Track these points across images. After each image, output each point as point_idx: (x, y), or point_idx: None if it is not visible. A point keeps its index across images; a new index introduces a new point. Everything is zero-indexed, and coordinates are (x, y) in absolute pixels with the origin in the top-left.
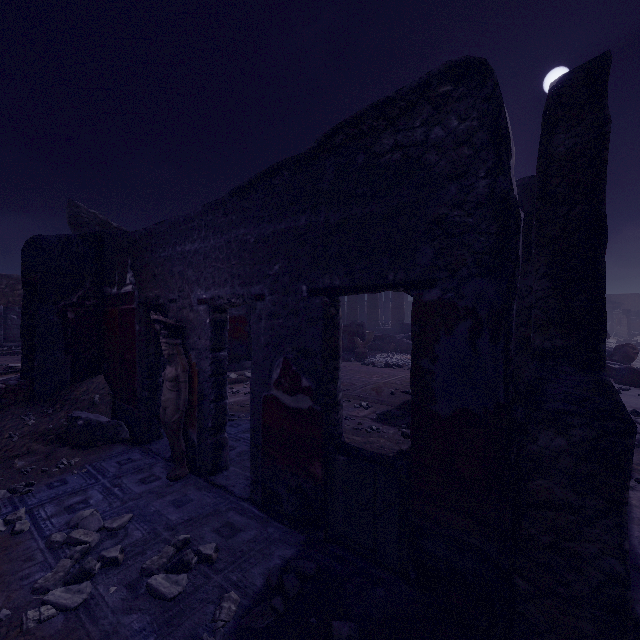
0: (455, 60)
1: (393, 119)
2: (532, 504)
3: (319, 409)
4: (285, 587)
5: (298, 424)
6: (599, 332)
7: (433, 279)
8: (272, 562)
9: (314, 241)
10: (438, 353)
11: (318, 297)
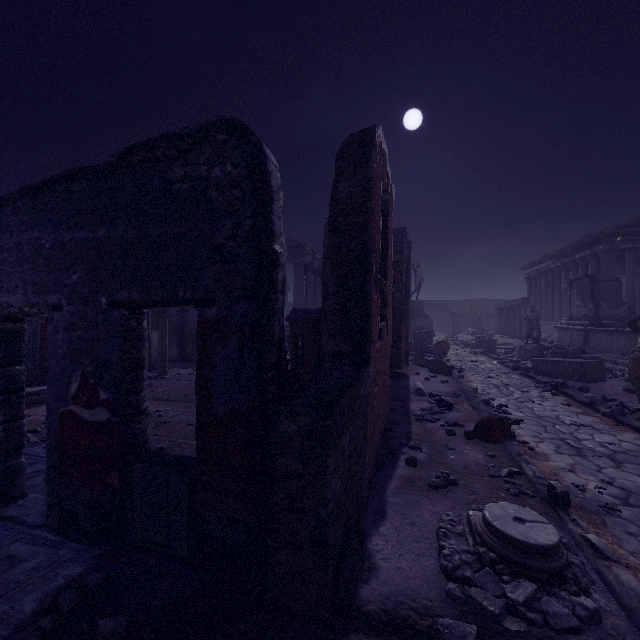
0: (225, 116)
1: (184, 152)
2: (278, 478)
3: (117, 420)
4: (59, 604)
5: (97, 438)
6: (367, 338)
7: (214, 298)
8: (54, 584)
9: (113, 254)
10: (216, 362)
11: (117, 310)
